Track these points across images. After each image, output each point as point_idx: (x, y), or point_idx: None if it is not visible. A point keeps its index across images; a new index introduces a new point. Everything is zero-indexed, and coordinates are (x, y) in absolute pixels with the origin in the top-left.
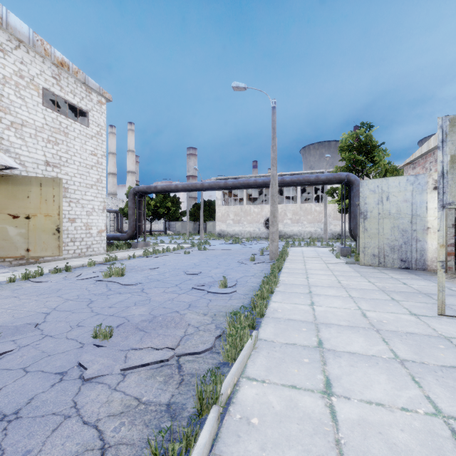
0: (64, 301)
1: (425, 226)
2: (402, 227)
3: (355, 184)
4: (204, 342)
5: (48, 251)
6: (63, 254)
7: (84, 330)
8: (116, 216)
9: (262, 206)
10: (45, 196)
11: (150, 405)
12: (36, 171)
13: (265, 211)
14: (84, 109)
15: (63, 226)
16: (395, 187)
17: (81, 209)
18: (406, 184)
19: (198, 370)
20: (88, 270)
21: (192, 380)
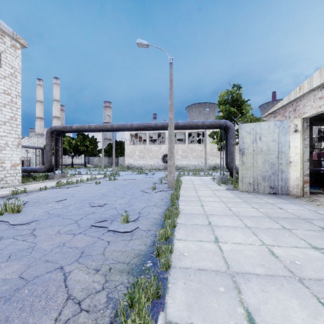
0: None
1: (288, 160)
2: (271, 161)
3: (231, 128)
4: None
5: None
6: None
7: None
8: (41, 152)
9: (160, 145)
10: None
11: None
12: None
13: (162, 149)
14: None
15: None
16: (266, 129)
17: None
18: (274, 127)
19: None
20: None
21: None
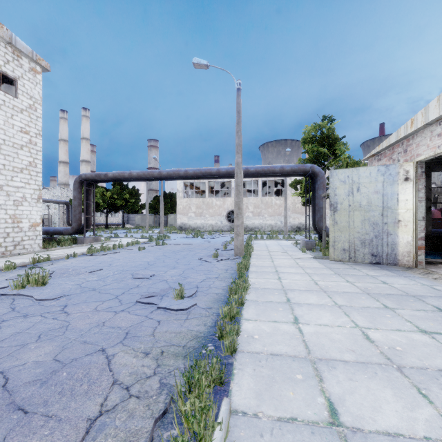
0: None
1: (396, 218)
2: (373, 220)
3: (320, 176)
4: (131, 439)
5: None
6: None
7: None
8: (66, 208)
9: (224, 199)
10: None
11: None
12: None
13: (227, 204)
14: (10, 75)
15: None
16: (366, 177)
17: (6, 198)
18: (377, 174)
19: None
20: (1, 276)
21: None
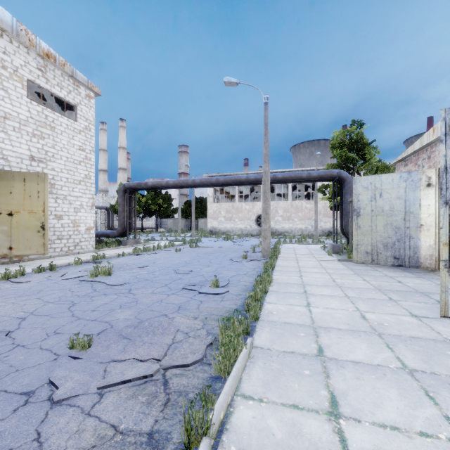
0: (44, 303)
1: (418, 223)
2: (396, 224)
3: (347, 181)
4: (194, 351)
5: (32, 250)
6: (49, 251)
7: (61, 339)
8: (107, 213)
9: (253, 203)
10: (29, 192)
11: (129, 435)
12: (20, 166)
13: (256, 208)
14: (71, 103)
15: (49, 224)
16: (388, 183)
17: (68, 206)
18: (399, 181)
19: (186, 387)
20: (74, 269)
21: (180, 400)
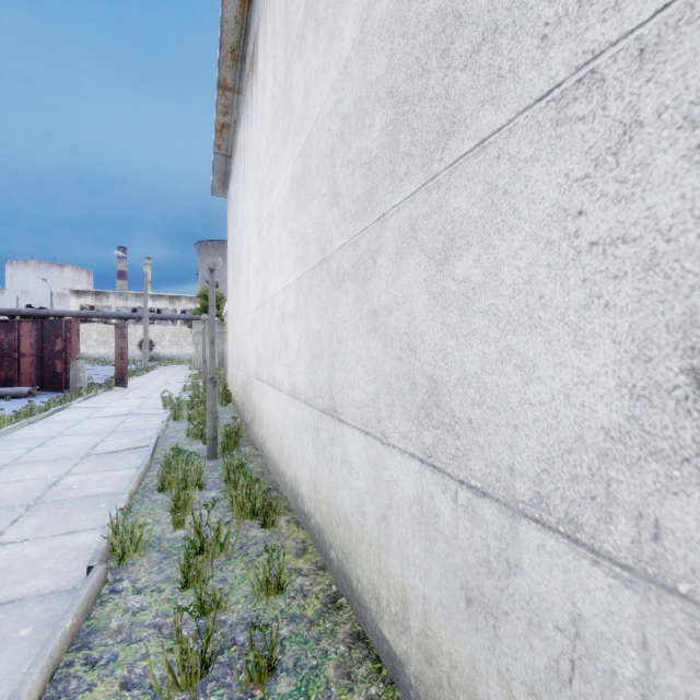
0: None
1: None
2: None
3: None
4: None
5: None
6: None
7: None
8: None
9: (136, 326)
10: None
11: None
12: None
13: (140, 332)
14: None
15: None
16: None
17: None
18: None
19: None
20: None
21: None
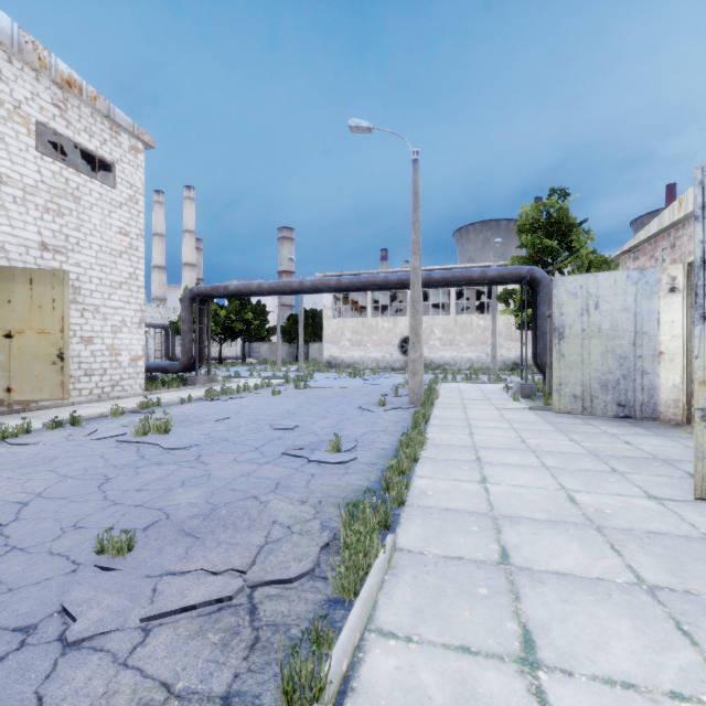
0: (59, 479)
1: (655, 350)
2: (620, 352)
3: (543, 283)
4: (300, 557)
5: (43, 392)
6: (71, 395)
7: (85, 537)
8: (165, 334)
9: (396, 319)
10: (38, 300)
11: (190, 699)
12: (25, 259)
13: (400, 326)
14: (107, 159)
15: (72, 351)
16: (609, 287)
17: (102, 323)
18: (626, 283)
19: (287, 617)
20: (111, 423)
21: (276, 640)
